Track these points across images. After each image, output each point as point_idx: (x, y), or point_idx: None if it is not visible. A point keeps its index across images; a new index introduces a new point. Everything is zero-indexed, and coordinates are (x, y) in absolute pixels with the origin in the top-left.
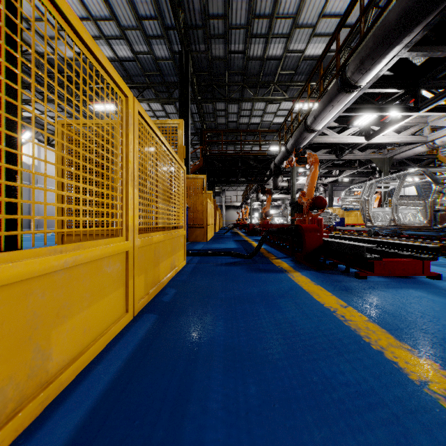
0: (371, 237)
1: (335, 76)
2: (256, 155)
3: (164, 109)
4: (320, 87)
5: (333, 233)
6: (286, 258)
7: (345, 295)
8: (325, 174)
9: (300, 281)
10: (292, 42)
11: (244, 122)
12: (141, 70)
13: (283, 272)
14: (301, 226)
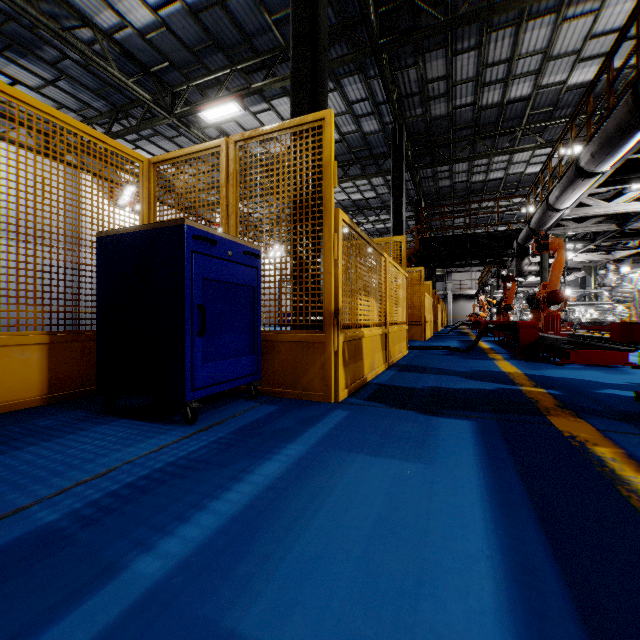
0: None
1: (586, 145)
2: (492, 232)
3: (370, 182)
4: (571, 153)
5: (605, 334)
6: (505, 354)
7: (527, 369)
8: (611, 246)
9: (500, 364)
10: (545, 76)
11: (478, 180)
12: (347, 148)
13: (492, 360)
14: (518, 323)
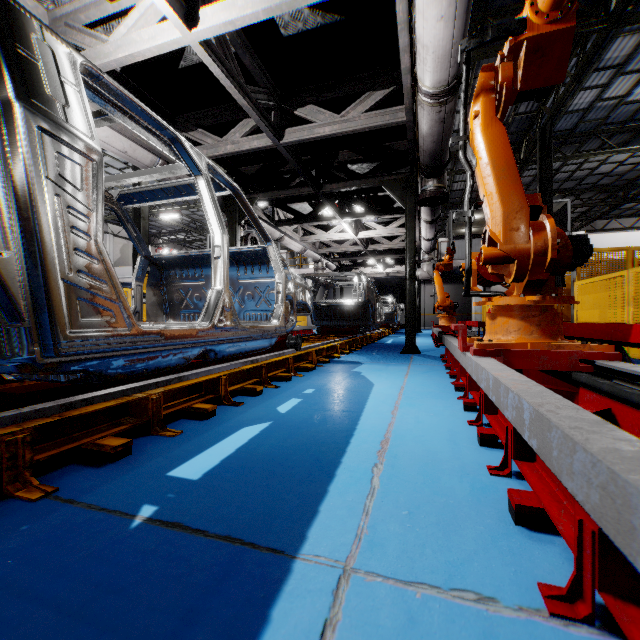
0: (180, 381)
1: None
2: None
3: None
4: None
5: None
6: None
7: None
8: None
9: None
10: None
11: None
12: None
13: None
14: None
